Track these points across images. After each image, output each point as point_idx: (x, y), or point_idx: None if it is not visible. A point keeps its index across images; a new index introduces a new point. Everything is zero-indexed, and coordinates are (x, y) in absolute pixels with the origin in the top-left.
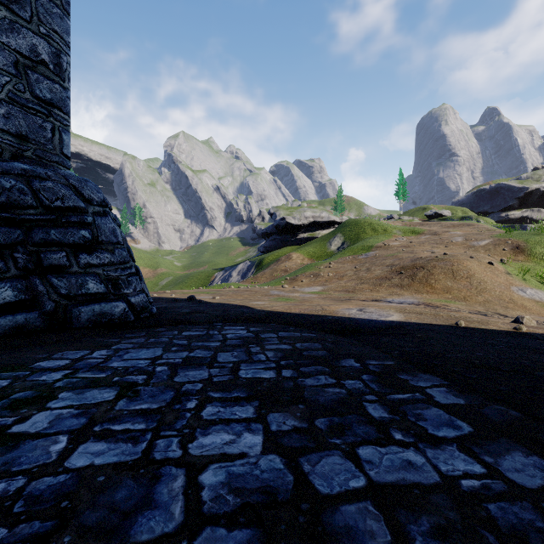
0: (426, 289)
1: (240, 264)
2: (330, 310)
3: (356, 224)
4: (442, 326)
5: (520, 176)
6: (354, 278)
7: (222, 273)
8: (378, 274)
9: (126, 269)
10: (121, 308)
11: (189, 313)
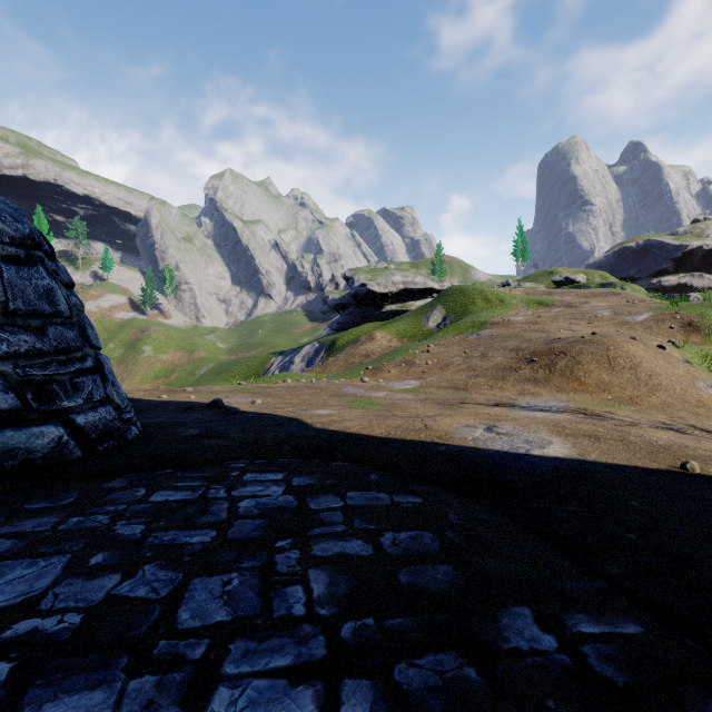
0: (572, 385)
1: (306, 347)
2: (439, 430)
3: (462, 293)
4: (661, 475)
5: (676, 230)
6: (463, 368)
7: (281, 358)
8: (499, 362)
9: (71, 363)
10: (50, 438)
11: (194, 437)
